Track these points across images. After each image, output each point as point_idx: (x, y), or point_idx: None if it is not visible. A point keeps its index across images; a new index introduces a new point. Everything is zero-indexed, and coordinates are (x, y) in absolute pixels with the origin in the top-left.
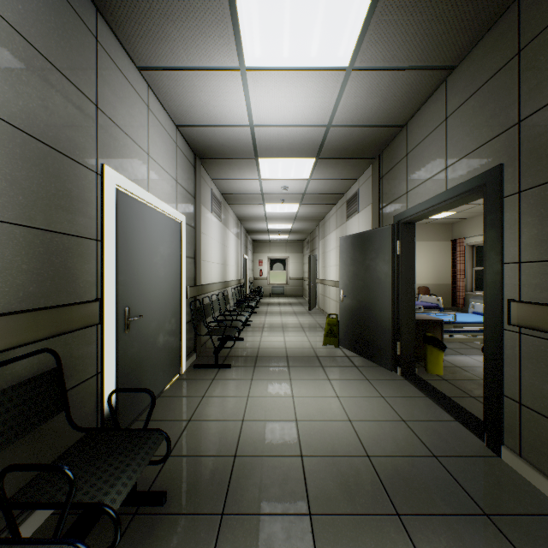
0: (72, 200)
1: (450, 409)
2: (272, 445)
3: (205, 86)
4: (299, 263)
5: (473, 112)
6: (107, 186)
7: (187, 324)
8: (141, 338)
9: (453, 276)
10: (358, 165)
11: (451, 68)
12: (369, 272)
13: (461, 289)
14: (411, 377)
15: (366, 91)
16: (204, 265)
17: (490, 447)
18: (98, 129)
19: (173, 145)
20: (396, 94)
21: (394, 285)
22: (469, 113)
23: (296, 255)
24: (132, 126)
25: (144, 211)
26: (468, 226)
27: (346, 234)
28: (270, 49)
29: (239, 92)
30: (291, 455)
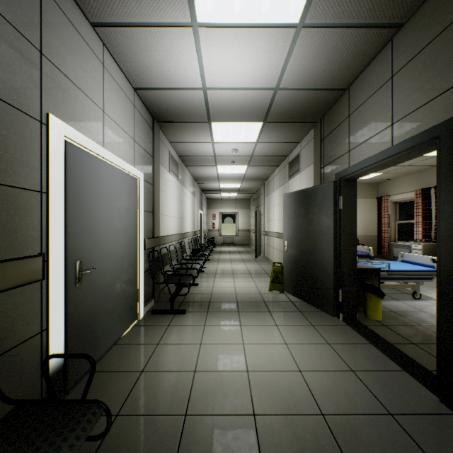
0: (7, 148)
1: (396, 358)
2: (224, 401)
3: (159, 45)
4: (246, 217)
5: (424, 66)
6: (53, 136)
7: (145, 273)
8: (95, 290)
9: (379, 228)
10: (301, 129)
11: (399, 26)
12: (312, 225)
13: (386, 240)
14: (353, 322)
15: (313, 51)
16: (162, 218)
17: (445, 403)
18: (42, 77)
19: (131, 106)
20: (342, 55)
21: (336, 237)
22: (419, 68)
23: (244, 210)
24: (85, 80)
25: (98, 166)
26: (392, 185)
27: (288, 191)
28: (221, 2)
29: (192, 52)
30: (243, 414)
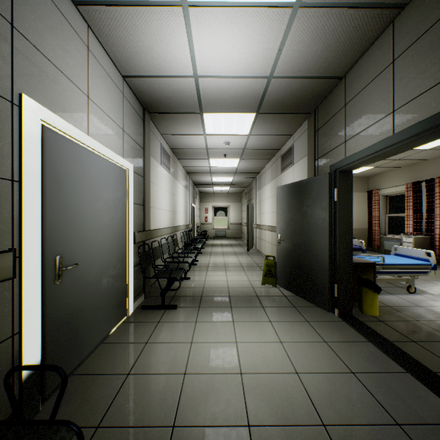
0: None
1: (398, 358)
2: (216, 409)
3: (147, 27)
4: (238, 211)
5: (431, 47)
6: (27, 119)
7: (135, 268)
8: (78, 287)
9: (369, 221)
10: (294, 121)
11: (401, 7)
12: (306, 218)
13: (377, 233)
14: (349, 318)
15: (310, 35)
16: (153, 211)
17: None
18: (13, 52)
19: (119, 94)
20: (340, 39)
21: (331, 230)
22: (424, 49)
23: (236, 204)
24: (66, 62)
25: (82, 155)
26: (382, 179)
27: (281, 184)
28: None
29: (182, 36)
30: (237, 425)
